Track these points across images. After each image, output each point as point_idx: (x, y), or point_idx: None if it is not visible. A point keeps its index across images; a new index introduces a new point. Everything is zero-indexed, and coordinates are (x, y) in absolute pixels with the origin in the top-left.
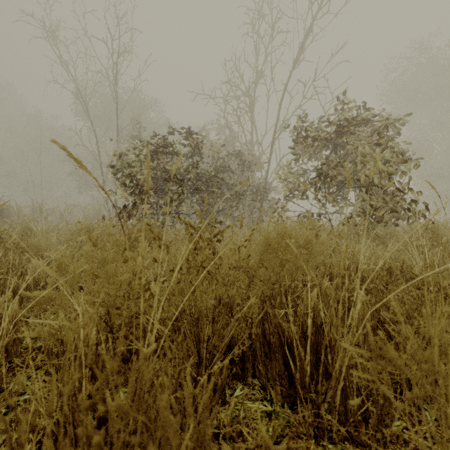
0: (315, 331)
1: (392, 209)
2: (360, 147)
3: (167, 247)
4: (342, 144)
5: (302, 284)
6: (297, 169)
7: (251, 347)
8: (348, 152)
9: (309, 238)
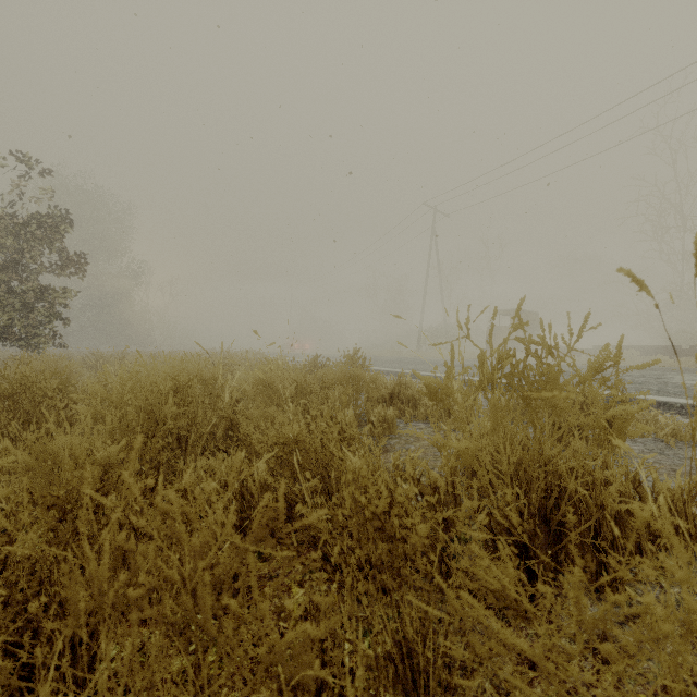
0: None
1: None
2: None
3: None
4: None
5: None
6: None
7: None
8: None
9: None
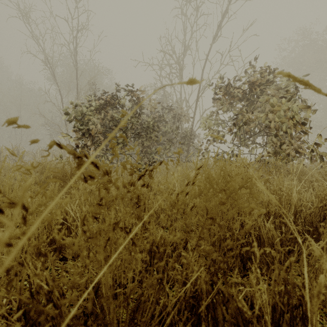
0: (289, 317)
1: (297, 150)
2: (270, 99)
3: (24, 206)
4: (253, 99)
5: (239, 224)
6: (217, 119)
7: (192, 325)
8: (258, 105)
9: (249, 176)
